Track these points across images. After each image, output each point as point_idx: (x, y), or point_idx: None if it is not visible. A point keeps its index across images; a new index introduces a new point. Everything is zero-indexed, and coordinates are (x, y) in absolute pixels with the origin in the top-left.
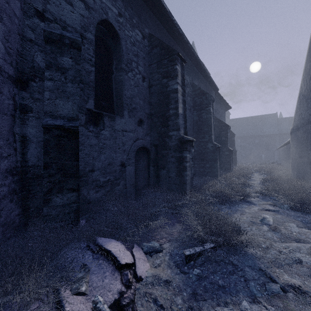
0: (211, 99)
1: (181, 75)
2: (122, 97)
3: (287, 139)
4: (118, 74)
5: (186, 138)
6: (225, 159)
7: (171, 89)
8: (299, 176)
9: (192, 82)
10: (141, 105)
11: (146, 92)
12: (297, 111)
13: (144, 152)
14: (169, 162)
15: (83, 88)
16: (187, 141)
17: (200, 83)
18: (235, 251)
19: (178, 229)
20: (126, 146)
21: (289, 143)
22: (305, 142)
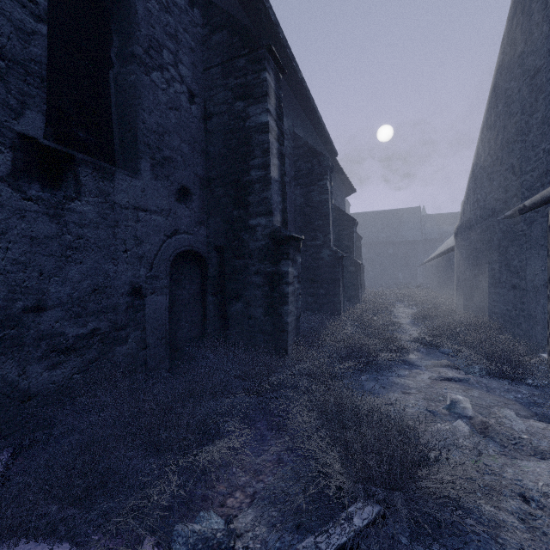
0: (329, 165)
1: (276, 98)
2: (136, 126)
3: (435, 249)
4: (126, 70)
5: (287, 231)
6: (349, 280)
7: (255, 124)
8: (473, 308)
9: (293, 131)
10: (185, 154)
11: (198, 127)
12: (468, 195)
13: (193, 262)
14: (250, 284)
15: (5, 73)
16: (289, 238)
17: (307, 136)
18: (439, 526)
19: (274, 452)
20: (145, 247)
21: (446, 253)
22: (487, 249)
